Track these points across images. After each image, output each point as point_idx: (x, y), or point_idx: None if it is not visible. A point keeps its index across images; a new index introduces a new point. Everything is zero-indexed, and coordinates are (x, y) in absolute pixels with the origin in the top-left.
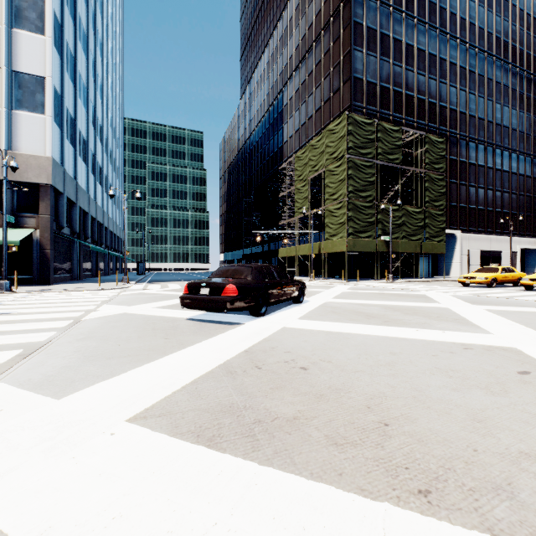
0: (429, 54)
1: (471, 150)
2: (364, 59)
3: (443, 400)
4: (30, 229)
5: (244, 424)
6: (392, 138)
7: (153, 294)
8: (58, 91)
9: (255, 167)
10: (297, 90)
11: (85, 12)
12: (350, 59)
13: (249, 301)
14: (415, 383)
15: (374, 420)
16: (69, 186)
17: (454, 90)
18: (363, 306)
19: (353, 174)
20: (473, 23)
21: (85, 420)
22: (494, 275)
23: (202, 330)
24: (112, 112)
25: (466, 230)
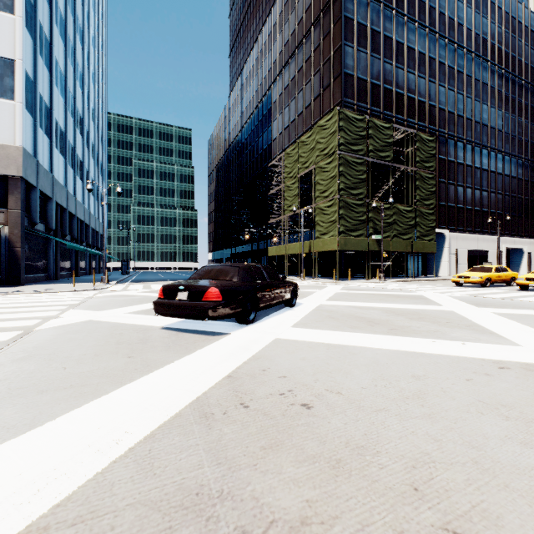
0: (418, 53)
1: (460, 150)
2: (355, 54)
3: (520, 469)
4: None
5: None
6: (383, 135)
7: (132, 296)
8: (30, 76)
9: (244, 165)
10: (287, 86)
11: None
12: (341, 55)
13: (235, 306)
14: (466, 433)
15: (434, 522)
16: (43, 179)
17: (443, 89)
18: (362, 309)
19: (344, 171)
20: (461, 23)
21: None
22: (488, 275)
23: (177, 343)
24: (94, 105)
25: (454, 230)
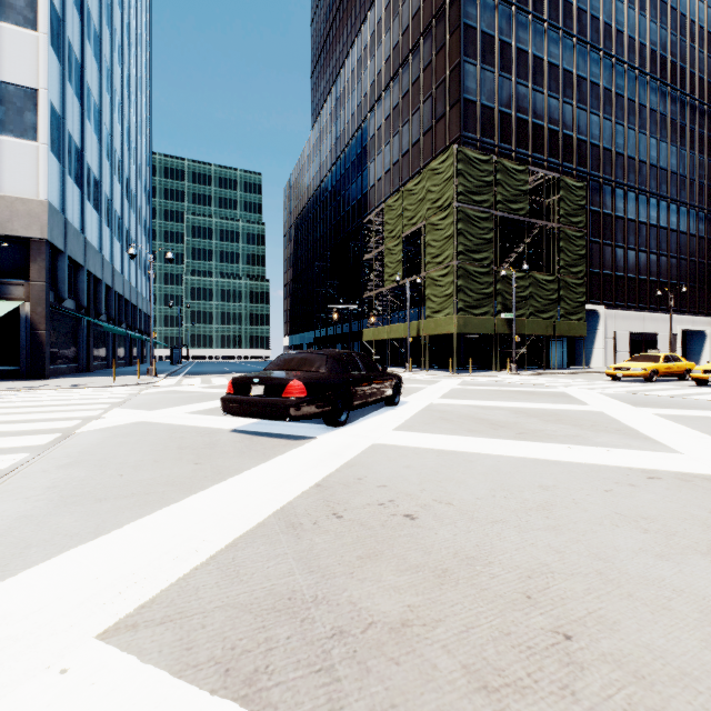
0: (563, 71)
1: (619, 199)
2: (478, 74)
3: (649, 580)
4: (16, 302)
5: (314, 639)
6: (515, 181)
7: (188, 392)
8: (56, 110)
9: (332, 221)
10: (388, 116)
11: (96, 3)
12: (459, 75)
13: (322, 404)
14: (594, 545)
15: (544, 625)
16: (73, 242)
17: (596, 118)
18: (484, 409)
19: (463, 229)
20: (621, 30)
21: (20, 636)
22: (654, 366)
23: (252, 449)
24: (136, 143)
25: (611, 306)
